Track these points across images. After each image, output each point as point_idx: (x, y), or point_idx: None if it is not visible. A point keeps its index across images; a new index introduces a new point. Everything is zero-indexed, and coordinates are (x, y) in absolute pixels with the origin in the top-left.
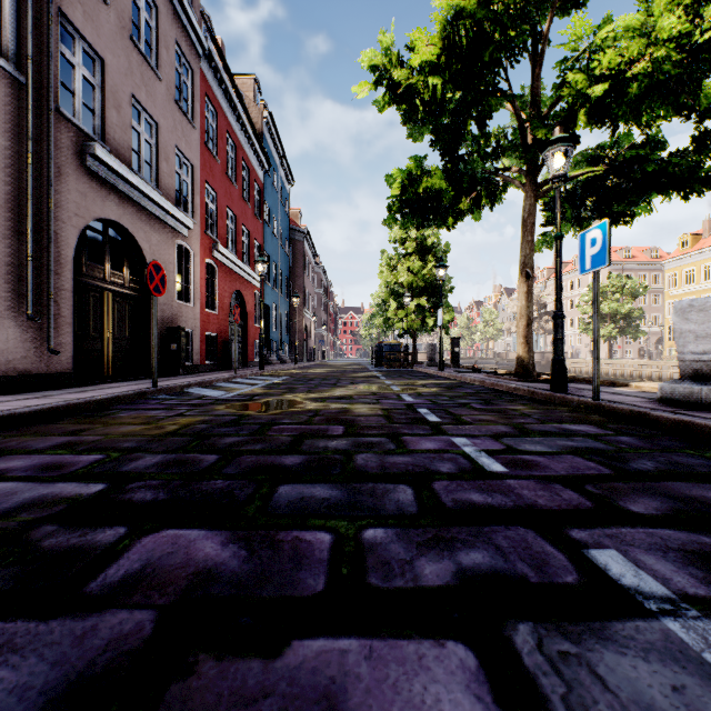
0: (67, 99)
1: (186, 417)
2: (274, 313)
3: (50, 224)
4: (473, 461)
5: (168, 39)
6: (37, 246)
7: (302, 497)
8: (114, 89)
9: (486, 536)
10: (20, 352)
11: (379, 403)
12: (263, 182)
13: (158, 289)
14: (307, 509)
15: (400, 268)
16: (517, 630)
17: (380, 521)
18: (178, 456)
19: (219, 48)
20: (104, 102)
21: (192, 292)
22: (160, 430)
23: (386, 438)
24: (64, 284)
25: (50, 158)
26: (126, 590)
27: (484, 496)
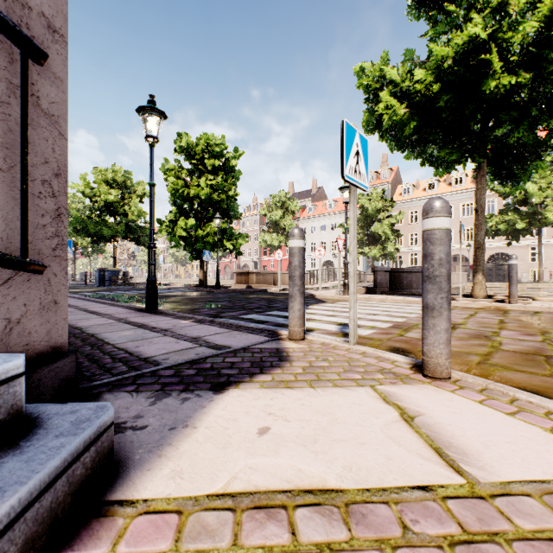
0: None
1: None
2: None
3: None
4: None
5: None
6: None
7: None
8: None
9: None
10: None
11: None
12: None
13: None
14: None
15: None
16: None
17: None
18: None
19: None
20: None
21: None
22: None
23: None
24: None
25: None
26: None
27: None
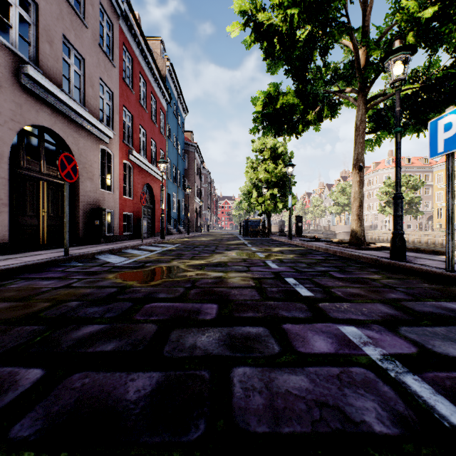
0: (24, 47)
1: (69, 289)
2: (174, 200)
3: None
4: (403, 391)
5: None
6: None
7: None
8: (47, 28)
9: None
10: None
11: (250, 271)
12: (166, 110)
13: (69, 176)
14: None
15: (259, 168)
16: None
17: None
18: None
19: (133, 11)
20: (38, 37)
21: (113, 183)
22: (24, 311)
23: (264, 327)
24: (1, 174)
25: None
26: None
27: None
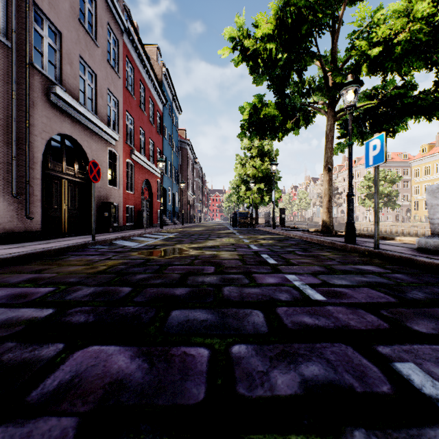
0: (39, 59)
1: (112, 260)
2: (169, 193)
3: (27, 137)
4: (302, 292)
5: (102, 21)
6: (18, 150)
7: (188, 319)
8: (68, 52)
9: (318, 351)
10: (8, 218)
11: (236, 251)
12: (163, 112)
13: (95, 178)
14: (191, 329)
15: (248, 165)
16: (354, 437)
17: (242, 339)
18: (105, 288)
19: (135, 27)
20: (62, 60)
21: (118, 180)
22: (94, 269)
23: (242, 275)
24: (36, 175)
25: (27, 95)
26: (57, 398)
27: (313, 318)
